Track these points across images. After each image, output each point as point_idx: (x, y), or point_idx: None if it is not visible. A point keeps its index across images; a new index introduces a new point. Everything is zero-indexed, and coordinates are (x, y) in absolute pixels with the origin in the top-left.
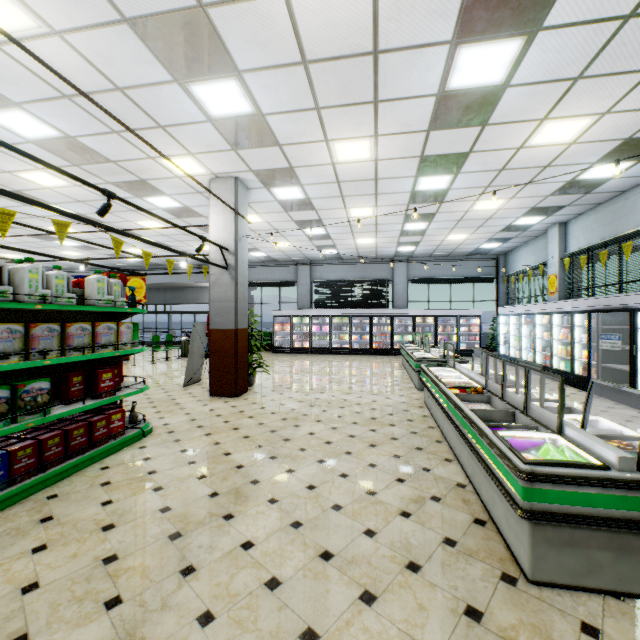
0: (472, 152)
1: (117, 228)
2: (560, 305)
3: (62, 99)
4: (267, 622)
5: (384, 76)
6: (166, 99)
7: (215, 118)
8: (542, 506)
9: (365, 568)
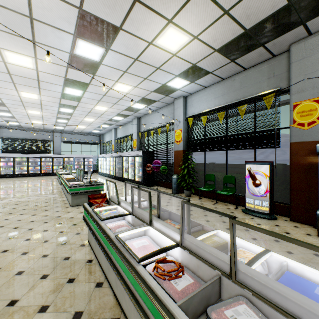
0: (78, 106)
1: None
2: (112, 154)
3: None
4: (7, 222)
5: (42, 85)
6: None
7: None
8: (73, 192)
9: (34, 213)
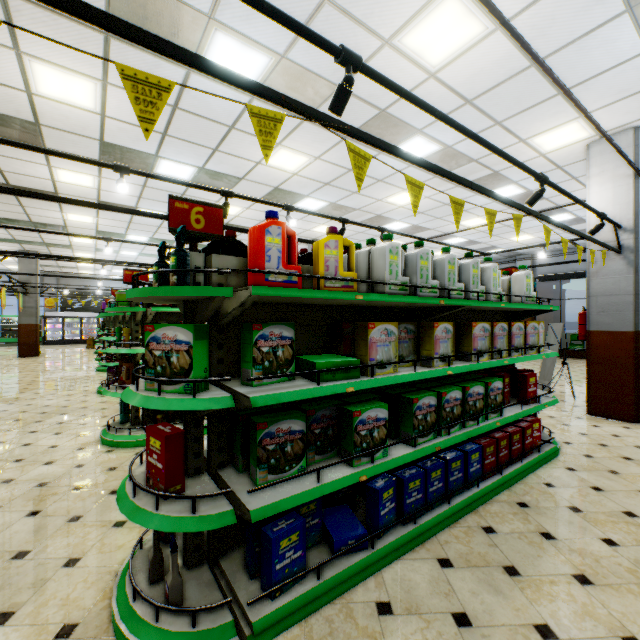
0: None
1: (437, 233)
2: None
3: (462, 107)
4: None
5: None
6: (593, 47)
7: None
8: None
9: None
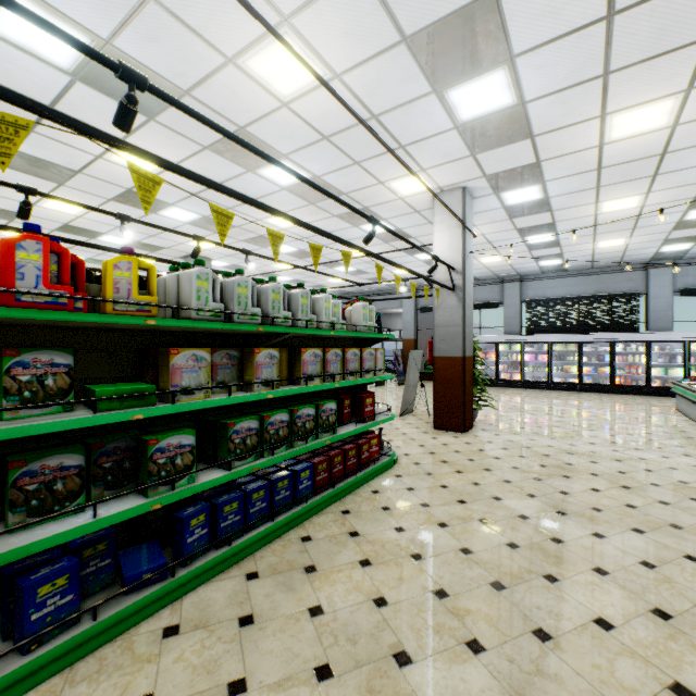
0: None
1: (327, 260)
2: None
3: (321, 141)
4: None
5: None
6: (417, 115)
7: (463, 123)
8: None
9: None
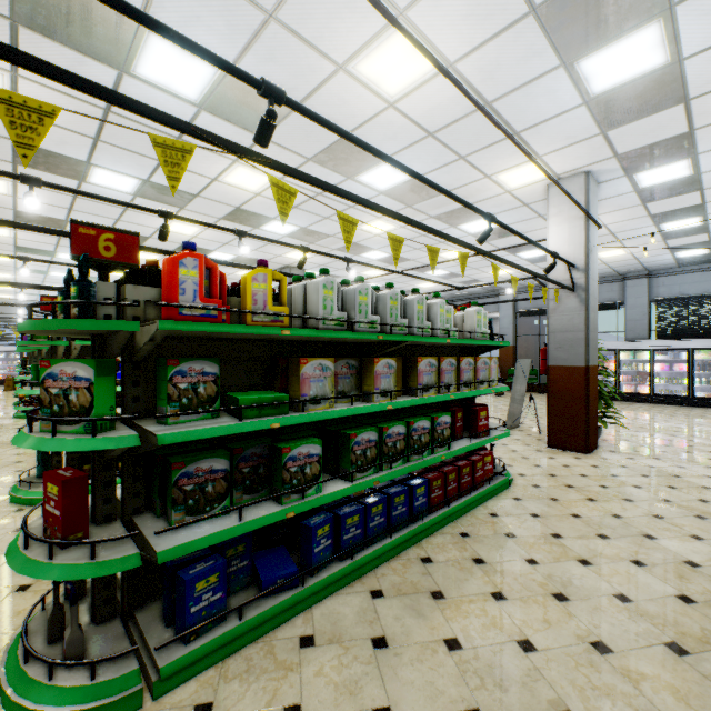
0: None
1: (418, 264)
2: None
3: (425, 139)
4: None
5: None
6: (538, 95)
7: (595, 96)
8: None
9: None
